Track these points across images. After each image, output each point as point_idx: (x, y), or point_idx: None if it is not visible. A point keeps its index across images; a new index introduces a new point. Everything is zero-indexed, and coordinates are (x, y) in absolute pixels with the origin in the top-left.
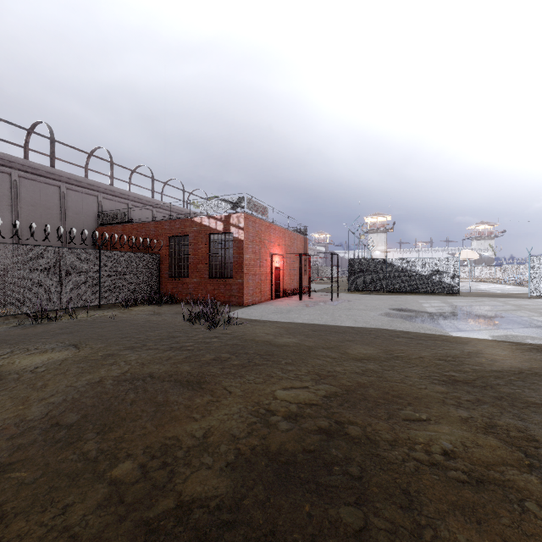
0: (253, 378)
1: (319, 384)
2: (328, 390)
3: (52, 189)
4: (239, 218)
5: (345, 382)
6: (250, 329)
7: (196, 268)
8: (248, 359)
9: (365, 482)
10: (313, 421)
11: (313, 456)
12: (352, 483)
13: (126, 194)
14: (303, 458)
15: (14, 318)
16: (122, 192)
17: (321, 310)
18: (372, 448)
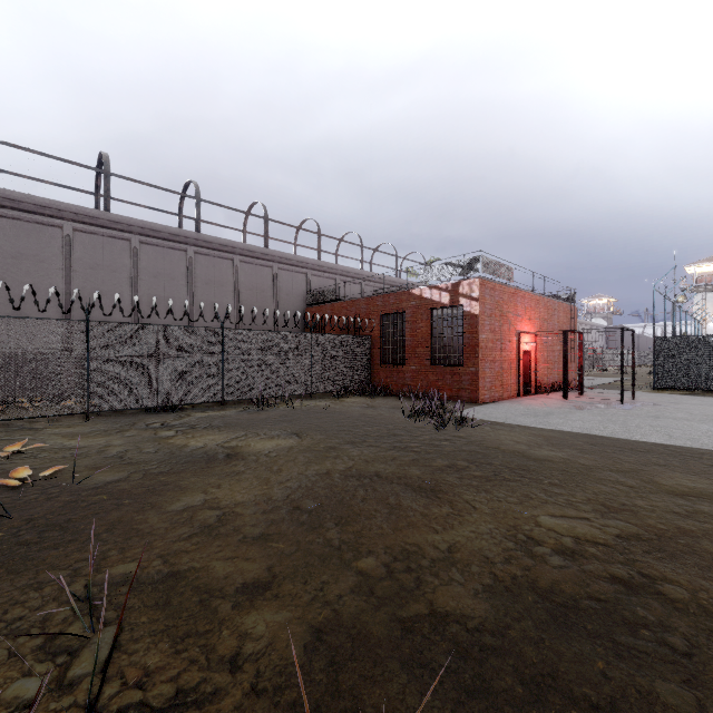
0: (504, 496)
1: (607, 518)
2: (623, 529)
3: (266, 270)
4: (471, 285)
5: (653, 523)
6: (491, 433)
7: (414, 353)
8: (493, 471)
9: (698, 662)
10: (601, 564)
11: (605, 608)
12: (674, 658)
13: (334, 268)
14: (589, 606)
15: (240, 403)
16: (330, 266)
17: (602, 415)
18: (709, 622)
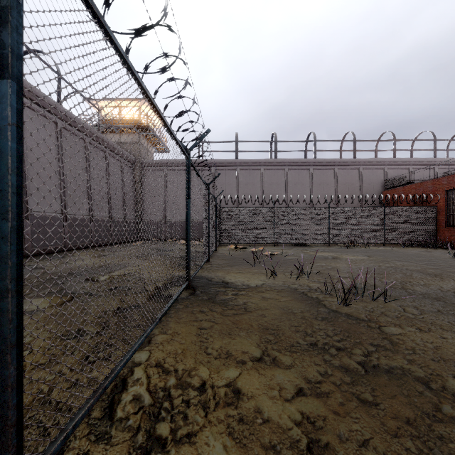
0: None
1: None
2: None
3: (354, 172)
4: None
5: None
6: None
7: None
8: None
9: None
10: None
11: None
12: None
13: (407, 161)
14: None
15: (338, 246)
16: (403, 161)
17: None
18: None
